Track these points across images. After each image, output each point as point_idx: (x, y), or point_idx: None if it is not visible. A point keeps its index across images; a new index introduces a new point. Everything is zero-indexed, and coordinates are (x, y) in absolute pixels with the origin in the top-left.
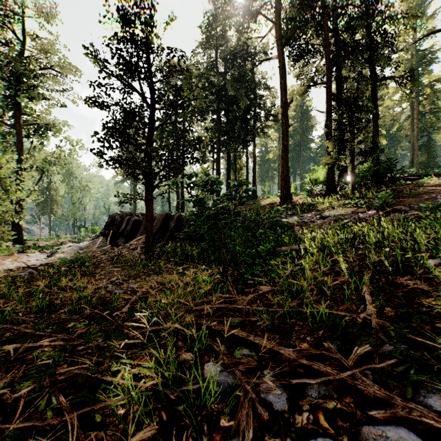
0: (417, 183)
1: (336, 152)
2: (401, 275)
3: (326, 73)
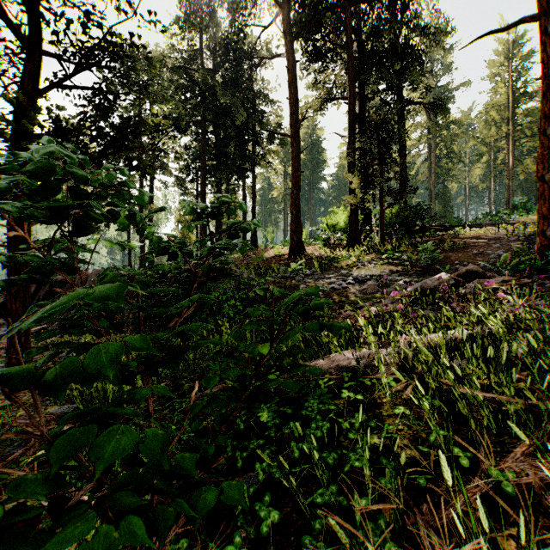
0: (452, 234)
1: (362, 189)
2: None
3: (349, 85)
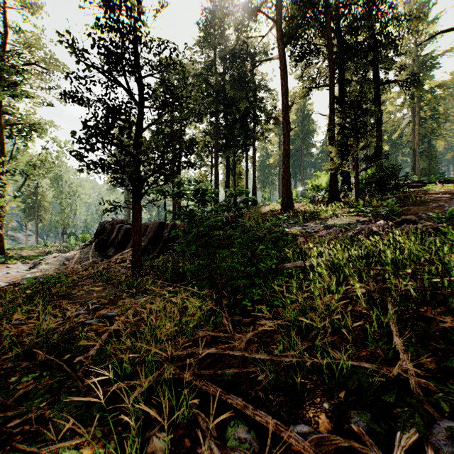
0: (422, 190)
1: (339, 158)
2: (430, 305)
3: (329, 75)
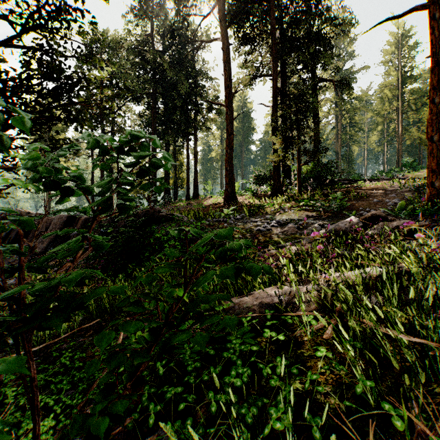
0: (356, 186)
1: (283, 149)
2: None
3: (272, 64)
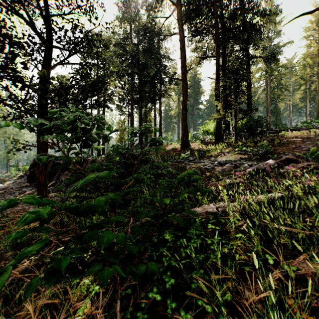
0: (280, 135)
1: (224, 110)
2: None
3: (216, 49)
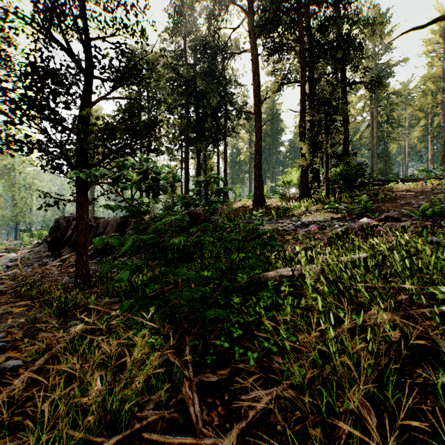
0: (387, 188)
1: (311, 154)
2: None
3: (300, 71)
